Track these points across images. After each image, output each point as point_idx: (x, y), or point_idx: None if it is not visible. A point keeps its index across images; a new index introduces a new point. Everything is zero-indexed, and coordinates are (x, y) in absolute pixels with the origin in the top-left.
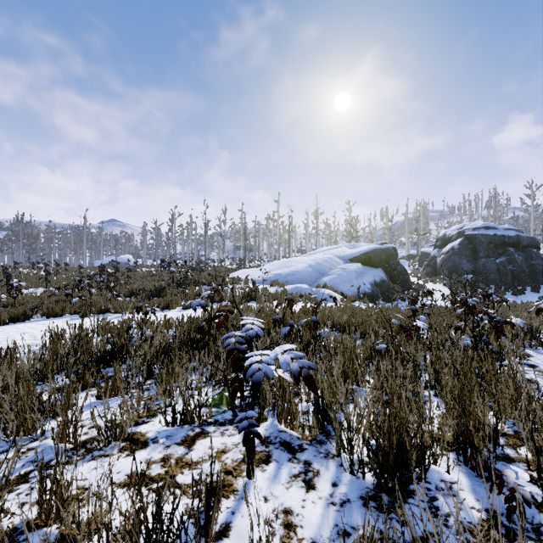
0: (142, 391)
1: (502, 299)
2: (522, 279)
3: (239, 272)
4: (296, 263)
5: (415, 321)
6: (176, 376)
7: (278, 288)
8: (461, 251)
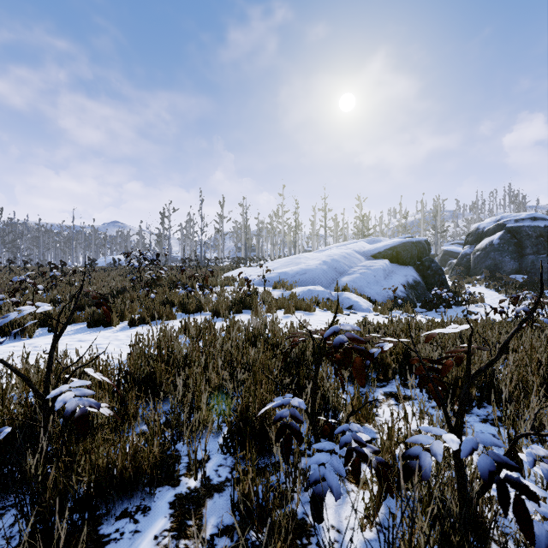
0: None
1: None
2: None
3: (236, 272)
4: (306, 259)
5: None
6: None
7: (284, 292)
8: (502, 247)
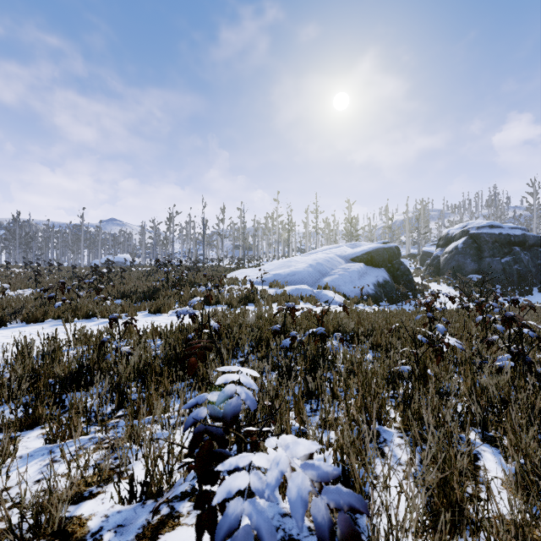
0: (106, 432)
1: (529, 304)
2: (528, 279)
3: (237, 272)
4: (296, 263)
5: (431, 330)
6: (152, 407)
7: (278, 290)
8: (465, 250)
